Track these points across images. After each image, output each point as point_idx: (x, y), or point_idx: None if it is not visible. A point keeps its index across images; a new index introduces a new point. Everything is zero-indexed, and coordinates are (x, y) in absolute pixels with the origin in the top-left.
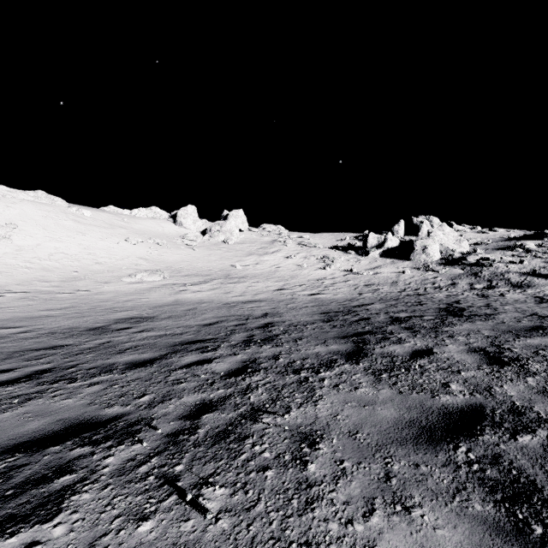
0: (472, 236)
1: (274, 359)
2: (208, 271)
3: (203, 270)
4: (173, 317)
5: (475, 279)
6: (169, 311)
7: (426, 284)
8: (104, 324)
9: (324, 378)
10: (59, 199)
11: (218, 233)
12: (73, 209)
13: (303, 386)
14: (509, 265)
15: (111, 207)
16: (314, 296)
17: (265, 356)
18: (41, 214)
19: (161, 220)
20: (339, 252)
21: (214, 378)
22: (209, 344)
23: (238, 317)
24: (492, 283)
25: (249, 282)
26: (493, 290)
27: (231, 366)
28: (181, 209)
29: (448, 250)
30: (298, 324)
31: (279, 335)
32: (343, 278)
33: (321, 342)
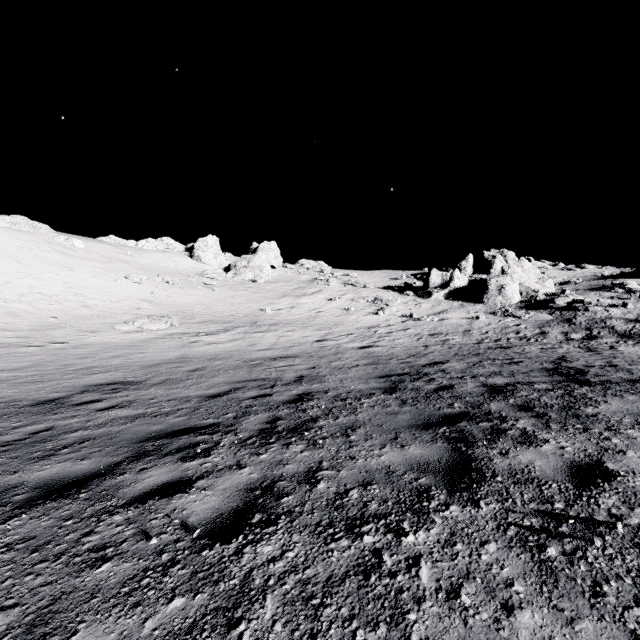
0: (556, 274)
1: (308, 482)
2: (230, 317)
3: (223, 315)
4: (169, 382)
5: (569, 327)
6: (166, 372)
7: (508, 334)
8: (63, 395)
9: (418, 555)
10: (43, 226)
11: (245, 269)
12: (60, 238)
13: (373, 591)
14: (610, 308)
15: (112, 237)
16: (366, 350)
17: (293, 474)
18: (16, 244)
19: (174, 254)
20: (394, 293)
21: (178, 544)
22: (202, 438)
23: (261, 382)
24: (593, 332)
25: (282, 330)
26: (597, 342)
27: (223, 504)
28: (199, 240)
29: (529, 291)
30: (348, 397)
31: (319, 418)
32: (401, 326)
33: (390, 439)
